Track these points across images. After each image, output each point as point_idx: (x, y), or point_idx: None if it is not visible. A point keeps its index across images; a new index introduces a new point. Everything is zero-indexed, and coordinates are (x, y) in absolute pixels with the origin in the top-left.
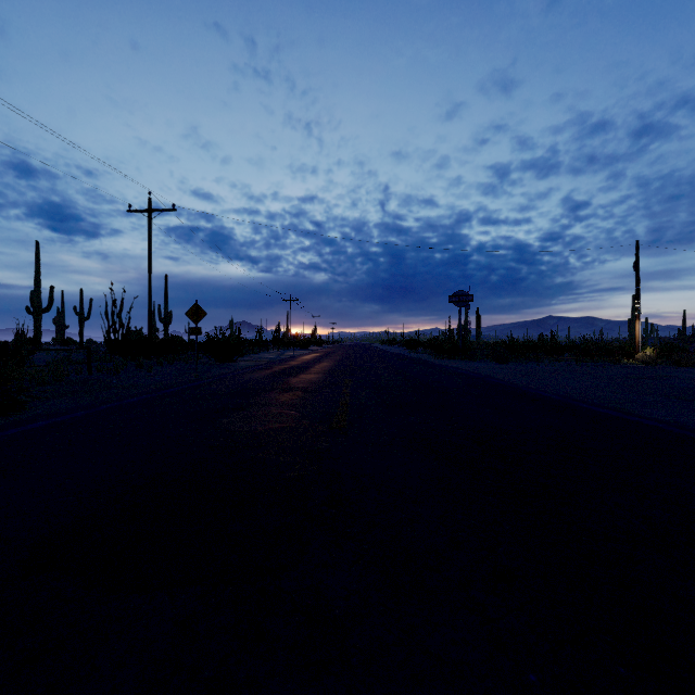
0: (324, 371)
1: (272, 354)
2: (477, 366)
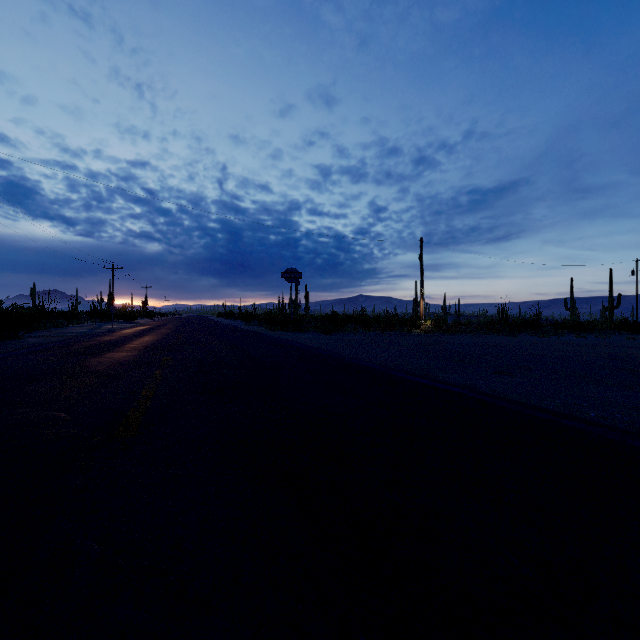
0: (141, 348)
1: (83, 328)
2: (306, 337)
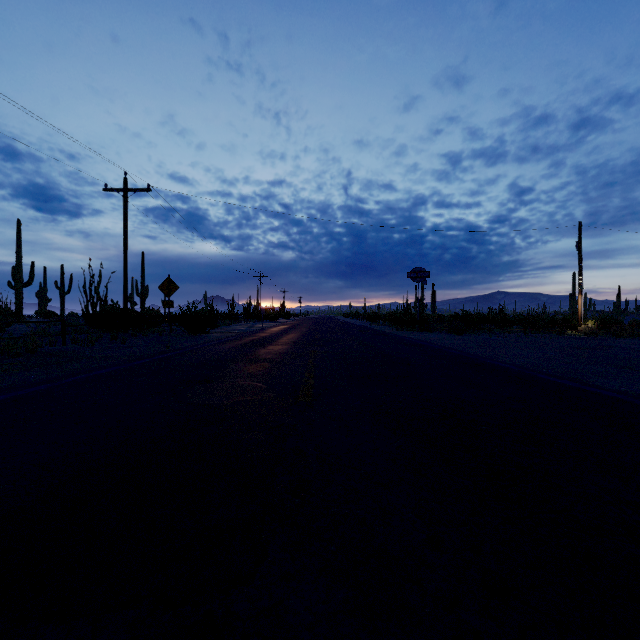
0: (291, 343)
1: (242, 326)
2: (434, 337)
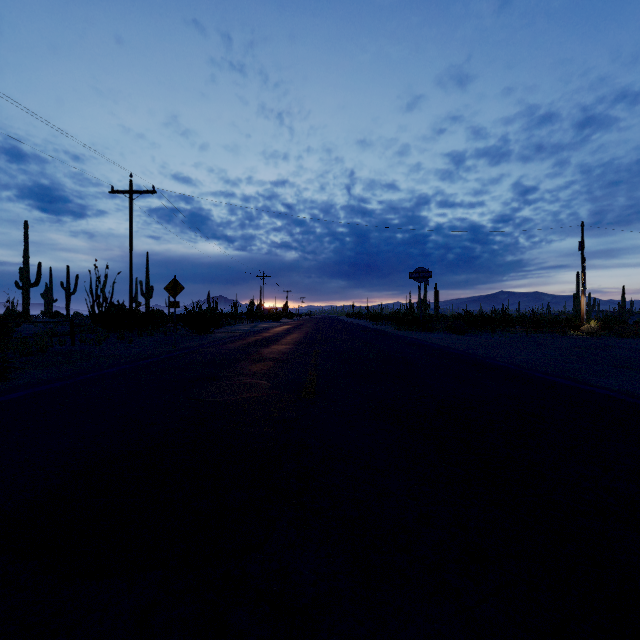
0: (294, 342)
1: (246, 326)
2: (436, 337)
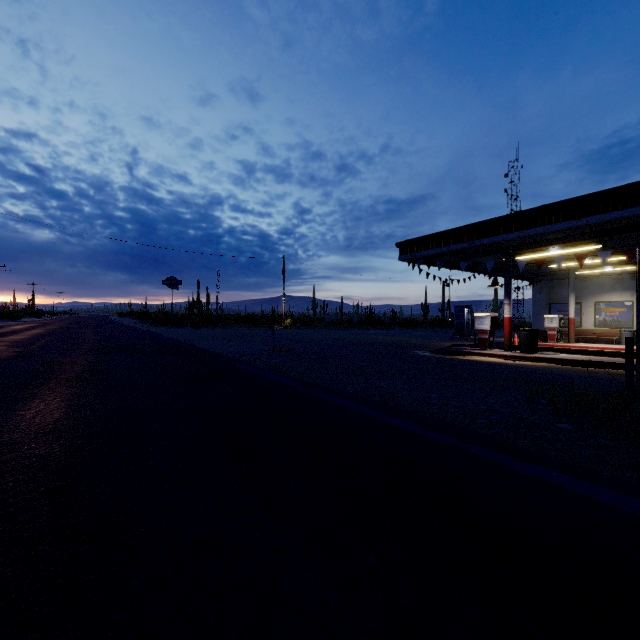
0: (33, 334)
1: None
2: (171, 330)
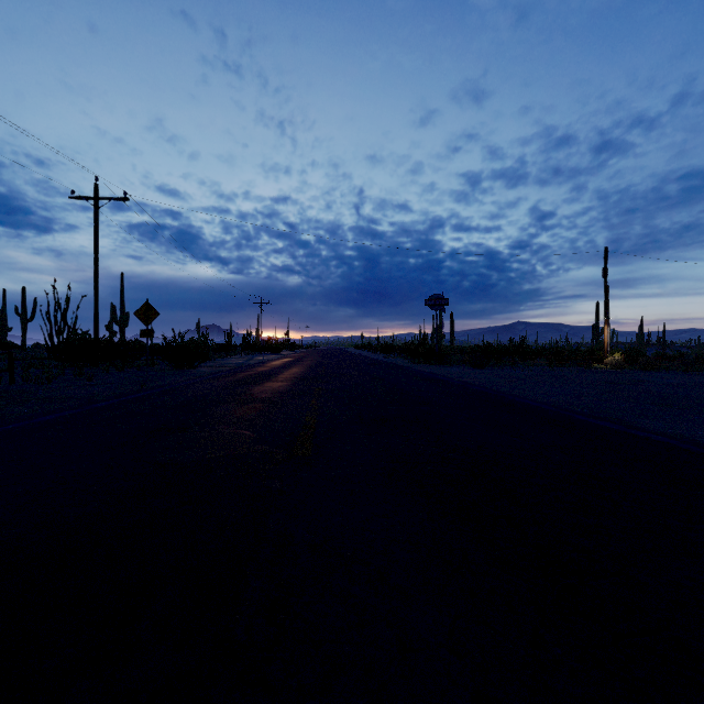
0: (293, 379)
1: (239, 359)
2: (454, 371)
